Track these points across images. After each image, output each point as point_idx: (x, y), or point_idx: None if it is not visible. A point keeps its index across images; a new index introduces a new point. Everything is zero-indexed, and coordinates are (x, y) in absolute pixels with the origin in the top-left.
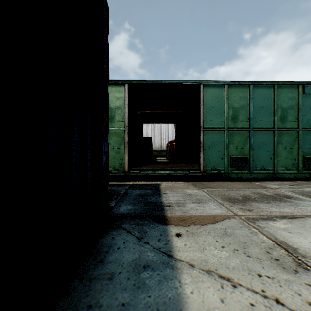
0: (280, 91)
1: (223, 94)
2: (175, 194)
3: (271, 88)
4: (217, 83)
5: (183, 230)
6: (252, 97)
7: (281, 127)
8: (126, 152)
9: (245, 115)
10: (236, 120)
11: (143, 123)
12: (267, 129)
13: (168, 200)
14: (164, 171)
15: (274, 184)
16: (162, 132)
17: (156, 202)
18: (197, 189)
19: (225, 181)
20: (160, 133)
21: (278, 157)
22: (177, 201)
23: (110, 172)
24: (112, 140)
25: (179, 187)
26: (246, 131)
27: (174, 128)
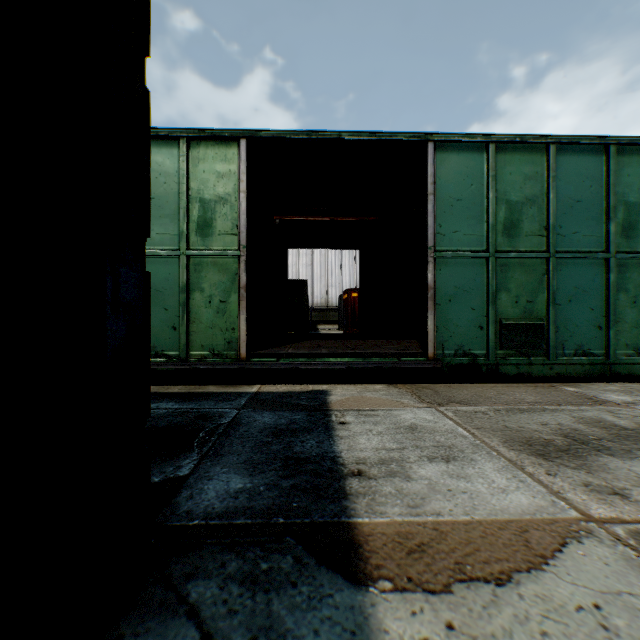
0: (622, 161)
1: (484, 167)
2: (370, 427)
3: (601, 155)
4: (469, 141)
5: (432, 618)
6: (555, 177)
7: (625, 249)
8: (241, 311)
9: (538, 221)
10: (515, 233)
11: (287, 248)
12: (591, 255)
13: (354, 449)
14: (337, 358)
15: (616, 393)
16: (328, 272)
17: (320, 460)
18: (426, 409)
19: (488, 383)
20: (325, 273)
21: (616, 323)
22: (382, 453)
23: (200, 362)
24: (206, 280)
25: (377, 401)
26: (540, 259)
27: (355, 261)
